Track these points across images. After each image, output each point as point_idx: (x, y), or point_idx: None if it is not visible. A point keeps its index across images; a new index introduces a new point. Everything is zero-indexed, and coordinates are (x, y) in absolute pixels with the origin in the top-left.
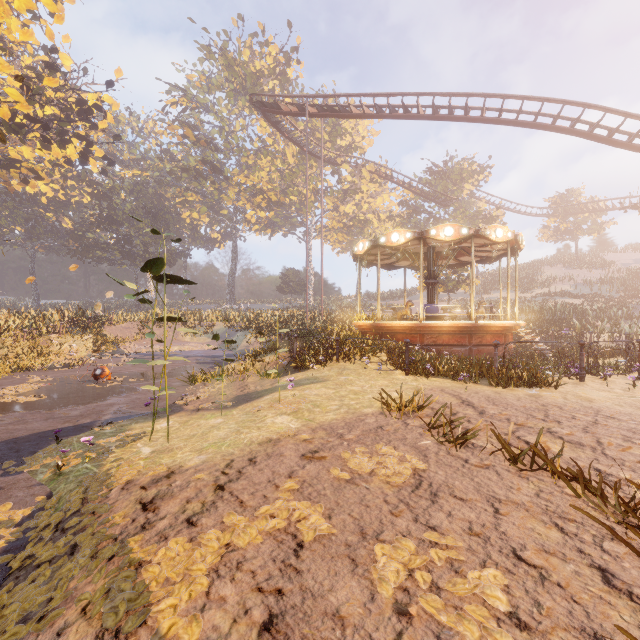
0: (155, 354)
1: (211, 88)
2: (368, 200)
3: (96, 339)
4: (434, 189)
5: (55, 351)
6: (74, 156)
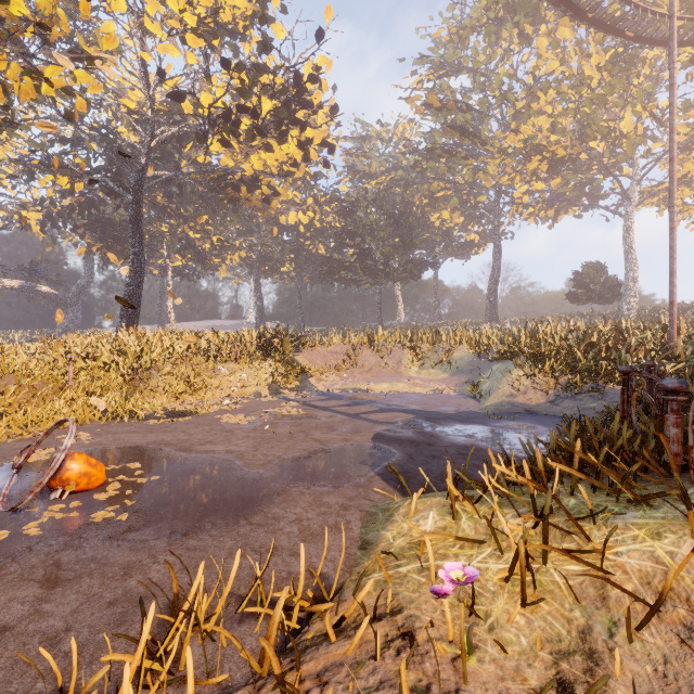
0: (343, 397)
1: (463, 35)
2: None
3: (275, 368)
4: None
5: (214, 384)
6: (297, 153)
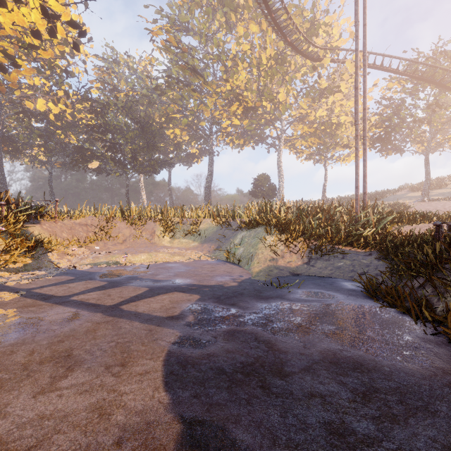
0: (94, 274)
1: (191, 6)
2: (341, 102)
3: None
4: (442, 67)
5: None
6: (40, 24)
